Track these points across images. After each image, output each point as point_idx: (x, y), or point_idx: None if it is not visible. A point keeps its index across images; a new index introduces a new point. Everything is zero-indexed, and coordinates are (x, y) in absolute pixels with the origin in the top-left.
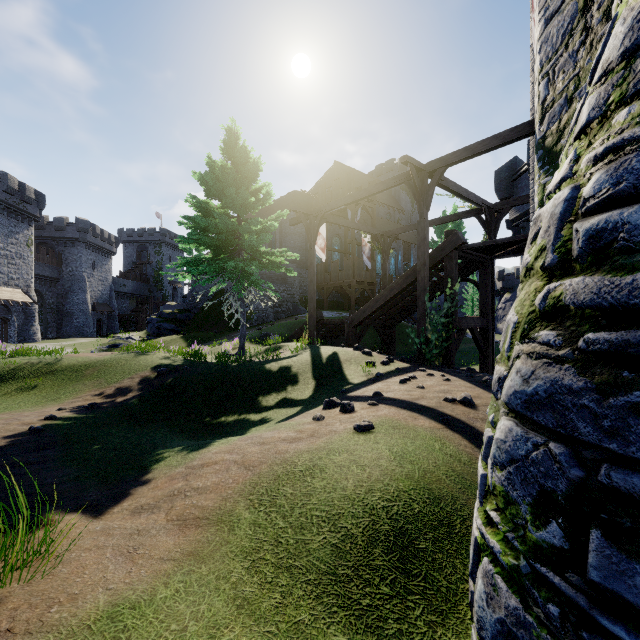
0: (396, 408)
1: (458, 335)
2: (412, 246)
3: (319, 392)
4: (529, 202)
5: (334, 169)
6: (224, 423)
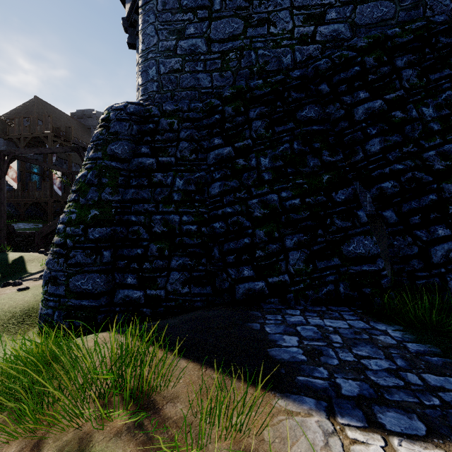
0: None
1: None
2: None
3: (2, 281)
4: None
5: (34, 103)
6: None
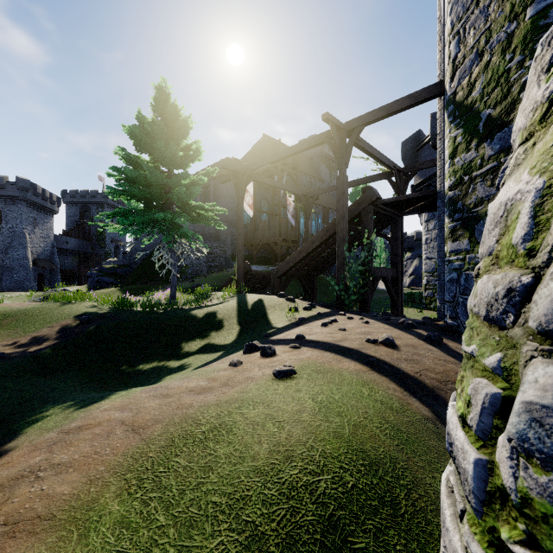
0: (319, 350)
1: (373, 283)
2: (330, 211)
3: (242, 337)
4: (433, 166)
5: (263, 141)
6: (141, 371)
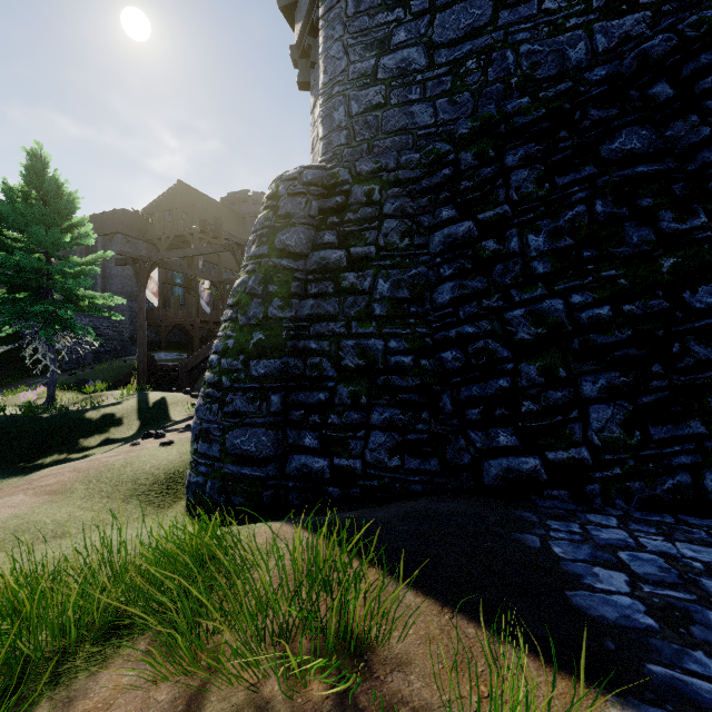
0: None
1: None
2: None
3: (142, 431)
4: None
5: (177, 189)
6: (43, 465)
